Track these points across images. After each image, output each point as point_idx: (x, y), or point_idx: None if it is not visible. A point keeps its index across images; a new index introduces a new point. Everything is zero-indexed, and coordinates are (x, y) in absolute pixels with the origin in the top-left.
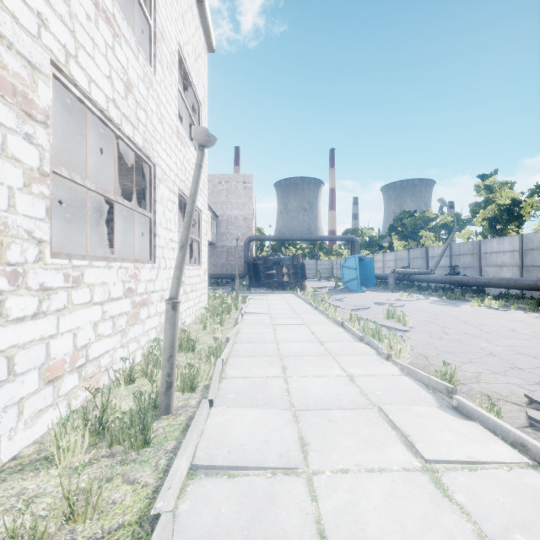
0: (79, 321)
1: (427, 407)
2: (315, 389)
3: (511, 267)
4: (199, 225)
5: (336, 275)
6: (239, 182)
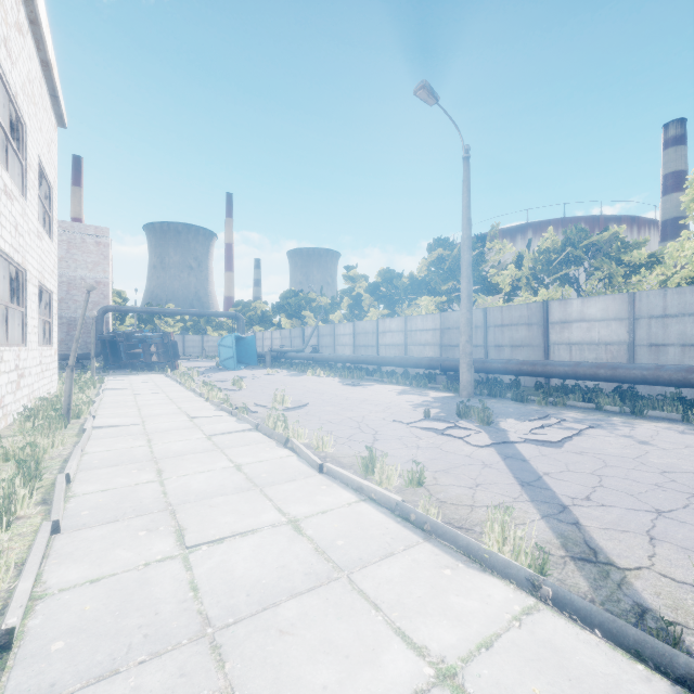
0: (2, 381)
1: (208, 410)
2: (156, 412)
3: (350, 346)
4: (50, 306)
5: None
6: (88, 235)
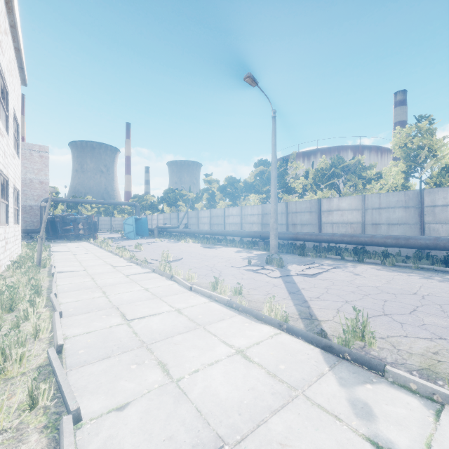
0: None
1: (123, 262)
2: (91, 264)
3: (208, 224)
4: (18, 199)
5: None
6: (34, 151)
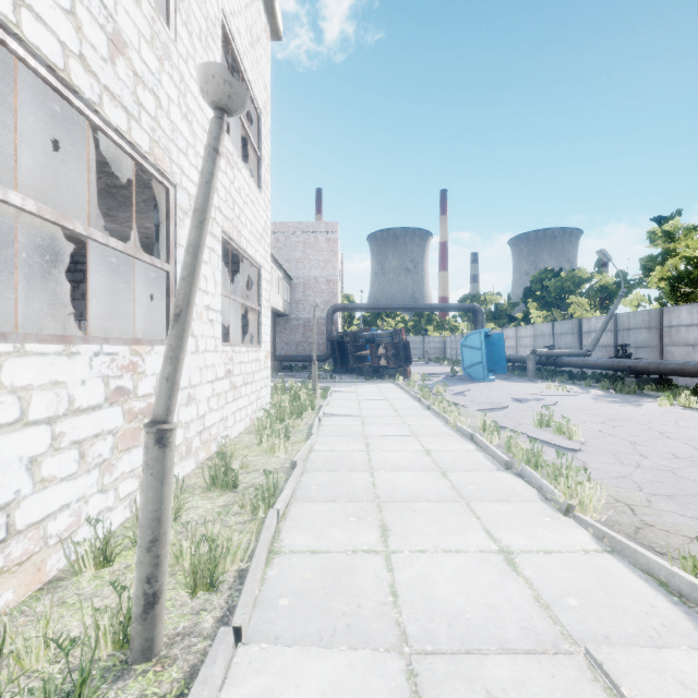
0: None
1: (691, 653)
2: (444, 587)
3: None
4: (258, 287)
5: (450, 356)
6: (320, 232)
